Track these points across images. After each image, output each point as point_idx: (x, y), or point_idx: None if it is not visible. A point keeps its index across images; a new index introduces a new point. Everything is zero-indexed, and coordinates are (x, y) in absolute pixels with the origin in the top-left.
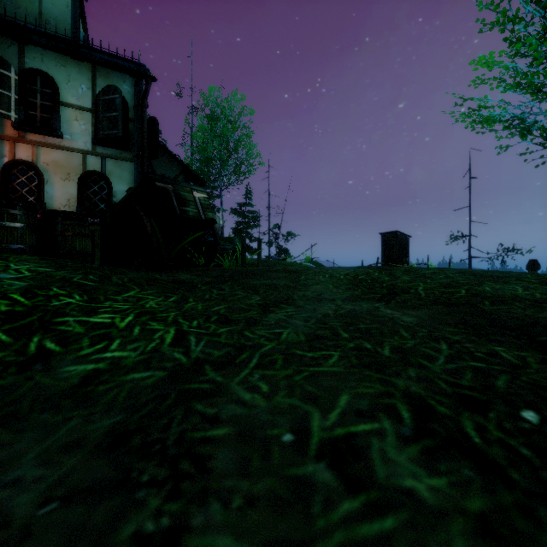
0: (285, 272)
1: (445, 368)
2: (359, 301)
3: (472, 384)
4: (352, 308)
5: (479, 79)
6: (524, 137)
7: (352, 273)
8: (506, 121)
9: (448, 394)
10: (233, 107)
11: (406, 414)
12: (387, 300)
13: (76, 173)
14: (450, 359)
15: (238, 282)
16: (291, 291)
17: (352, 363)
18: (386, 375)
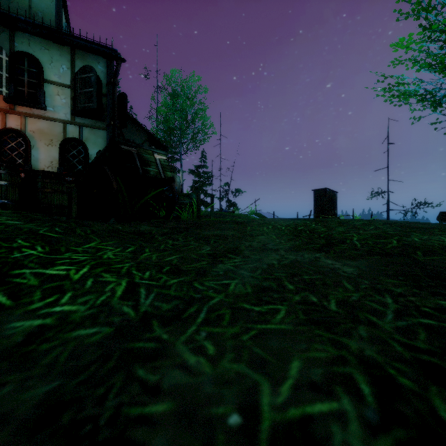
0: (234, 223)
1: (396, 326)
2: (300, 251)
3: (429, 346)
4: (295, 258)
5: (397, 60)
6: (435, 108)
7: (292, 224)
8: (420, 95)
9: (406, 360)
10: (191, 86)
11: (366, 389)
12: (326, 250)
13: (58, 139)
14: (399, 315)
15: (191, 233)
16: (238, 241)
17: (300, 319)
18: (337, 335)
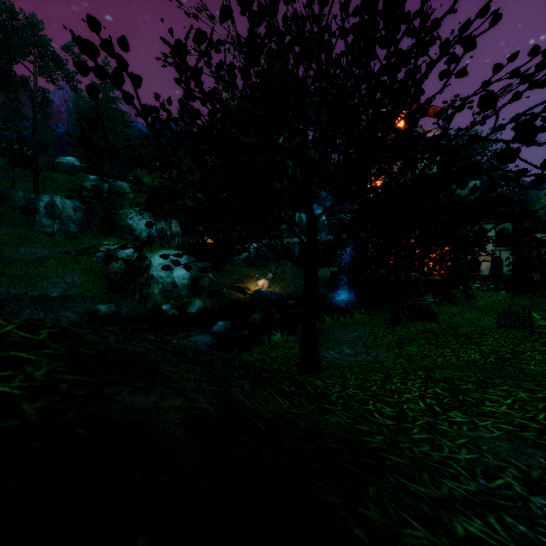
0: None
1: None
2: None
3: None
4: None
5: None
6: None
7: None
8: None
9: None
10: None
11: None
12: None
13: (489, 258)
14: None
15: (544, 298)
16: None
17: None
18: None
